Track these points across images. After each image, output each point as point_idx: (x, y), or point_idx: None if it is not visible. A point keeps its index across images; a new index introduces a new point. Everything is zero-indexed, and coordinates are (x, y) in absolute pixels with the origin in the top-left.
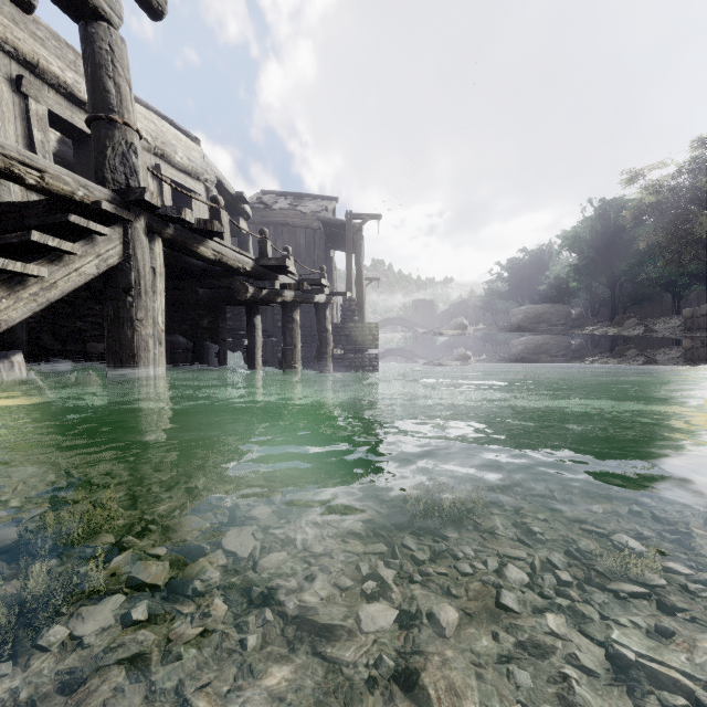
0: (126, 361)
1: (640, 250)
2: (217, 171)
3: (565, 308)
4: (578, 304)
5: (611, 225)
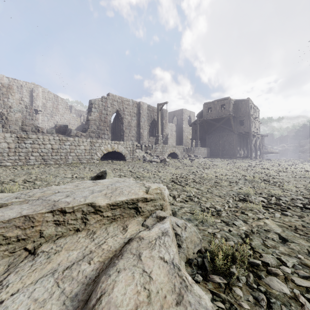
0: None
1: None
2: None
3: None
4: None
5: None
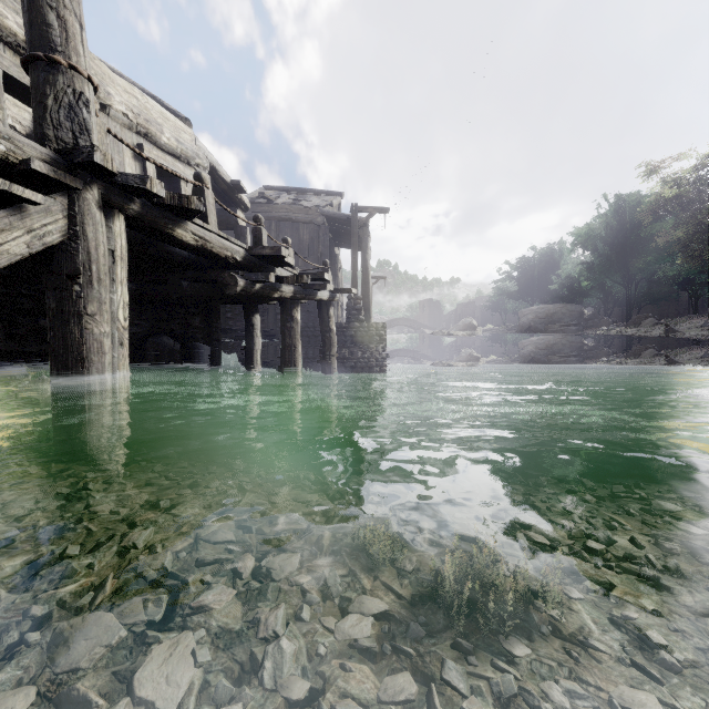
0: (72, 367)
1: (657, 247)
2: (210, 157)
3: (577, 308)
4: (590, 304)
5: (627, 222)
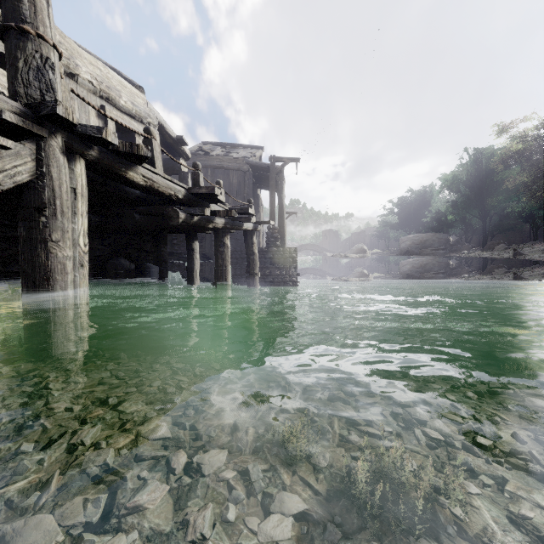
0: (39, 285)
1: (507, 189)
2: (159, 117)
3: (444, 236)
4: (454, 233)
5: (483, 169)
